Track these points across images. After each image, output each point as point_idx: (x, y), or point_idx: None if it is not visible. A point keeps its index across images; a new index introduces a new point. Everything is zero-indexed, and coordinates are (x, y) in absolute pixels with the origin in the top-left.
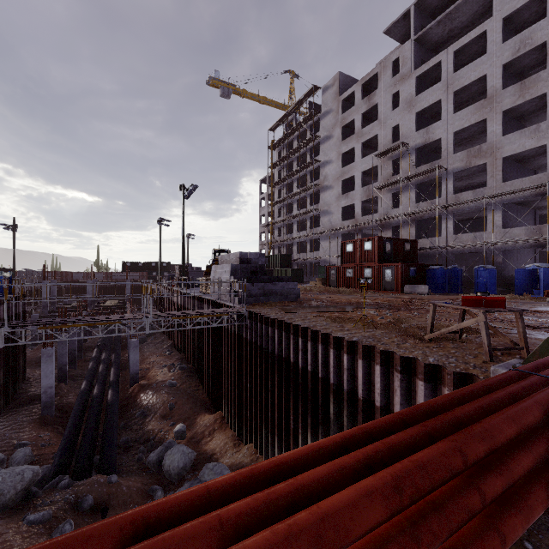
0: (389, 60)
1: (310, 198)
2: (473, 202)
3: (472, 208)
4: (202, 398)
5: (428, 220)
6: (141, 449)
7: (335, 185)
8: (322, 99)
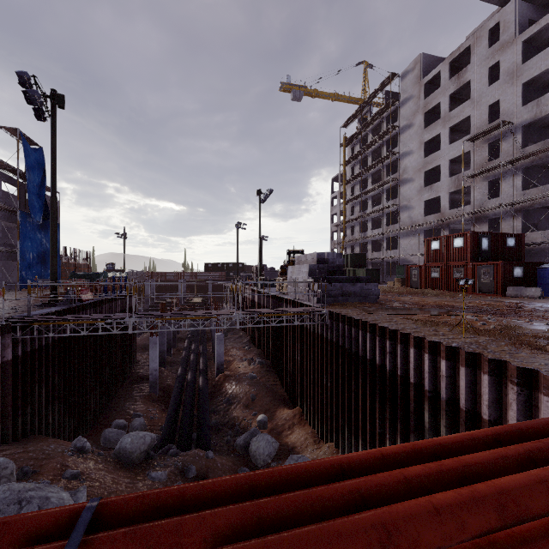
0: (485, 29)
1: (386, 193)
2: None
3: None
4: (280, 393)
5: (539, 209)
6: (229, 432)
7: (416, 177)
8: (401, 86)
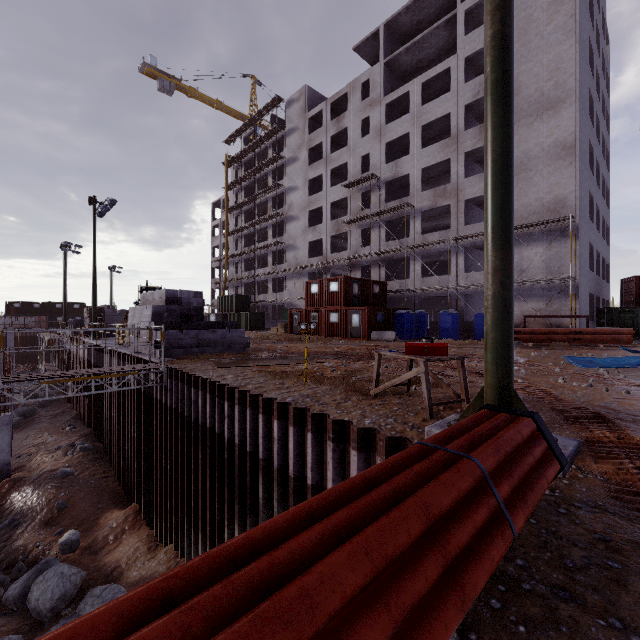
0: (359, 81)
1: (273, 229)
2: (439, 243)
3: (438, 250)
4: (111, 488)
5: (398, 260)
6: None
7: (302, 216)
8: (287, 114)
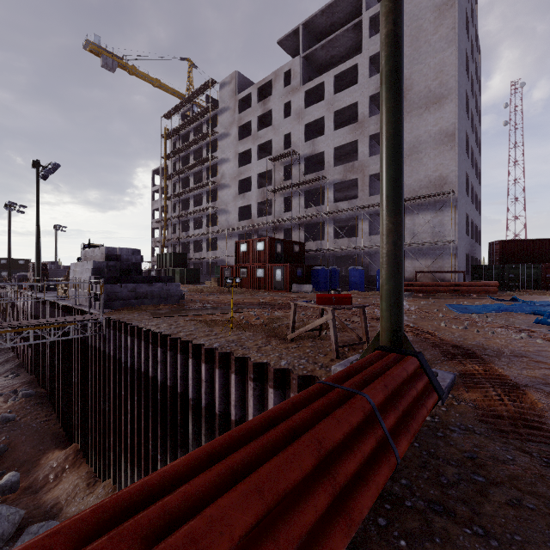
0: (282, 70)
1: (207, 195)
2: (348, 211)
3: (347, 216)
4: (53, 430)
5: (315, 224)
6: None
7: (233, 184)
8: (220, 95)
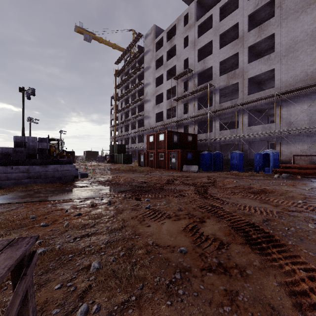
0: (182, 15)
1: (138, 108)
2: (230, 108)
3: (230, 112)
4: None
5: (206, 122)
6: None
7: (152, 99)
8: (145, 43)
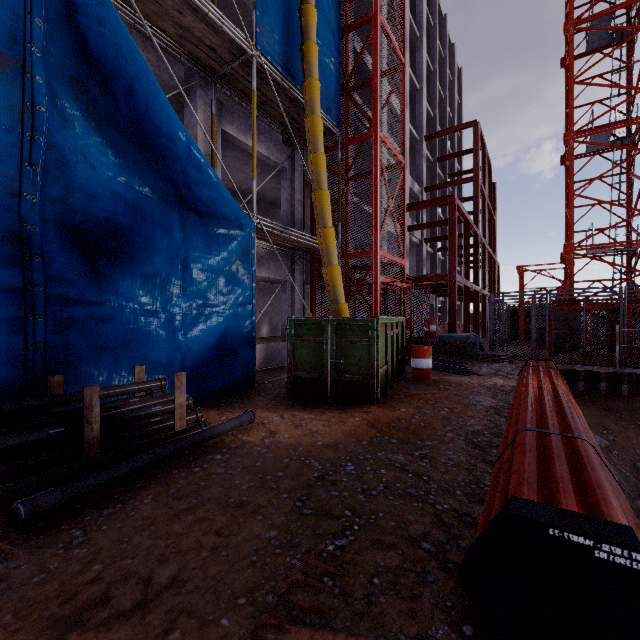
0: None
1: None
2: None
3: None
4: None
5: None
6: None
7: None
8: None
